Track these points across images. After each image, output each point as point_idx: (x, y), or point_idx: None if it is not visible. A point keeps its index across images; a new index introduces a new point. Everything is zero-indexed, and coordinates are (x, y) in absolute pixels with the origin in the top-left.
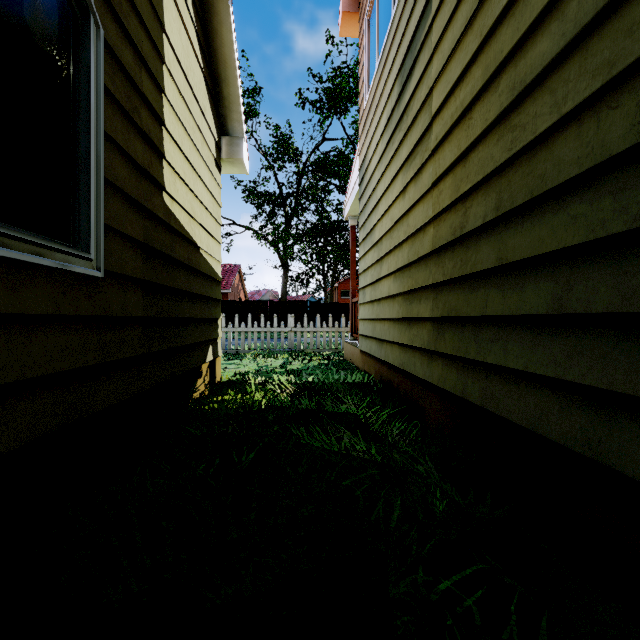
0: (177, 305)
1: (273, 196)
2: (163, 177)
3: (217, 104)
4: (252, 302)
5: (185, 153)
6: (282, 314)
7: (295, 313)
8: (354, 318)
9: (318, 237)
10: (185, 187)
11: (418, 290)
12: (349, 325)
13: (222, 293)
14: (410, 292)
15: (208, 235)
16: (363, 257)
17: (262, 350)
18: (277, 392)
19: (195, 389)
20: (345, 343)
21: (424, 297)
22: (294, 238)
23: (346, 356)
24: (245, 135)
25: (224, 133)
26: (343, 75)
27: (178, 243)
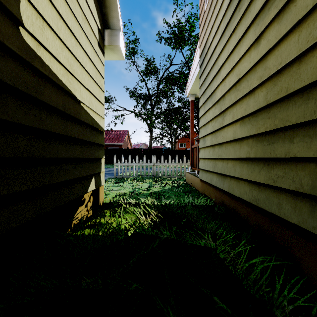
0: (46, 146)
1: (145, 95)
2: (19, 10)
3: (100, 4)
4: (134, 149)
5: (59, 11)
6: (149, 155)
7: (156, 155)
8: (193, 157)
9: (168, 115)
10: (60, 42)
11: (286, 129)
12: (188, 162)
13: (119, 145)
14: (269, 133)
15: (90, 95)
16: (203, 115)
17: (137, 176)
18: (141, 223)
19: (72, 218)
20: (187, 173)
21: (301, 135)
22: (155, 115)
23: (188, 181)
24: (122, 31)
25: (107, 28)
26: (183, 22)
27: (48, 88)
